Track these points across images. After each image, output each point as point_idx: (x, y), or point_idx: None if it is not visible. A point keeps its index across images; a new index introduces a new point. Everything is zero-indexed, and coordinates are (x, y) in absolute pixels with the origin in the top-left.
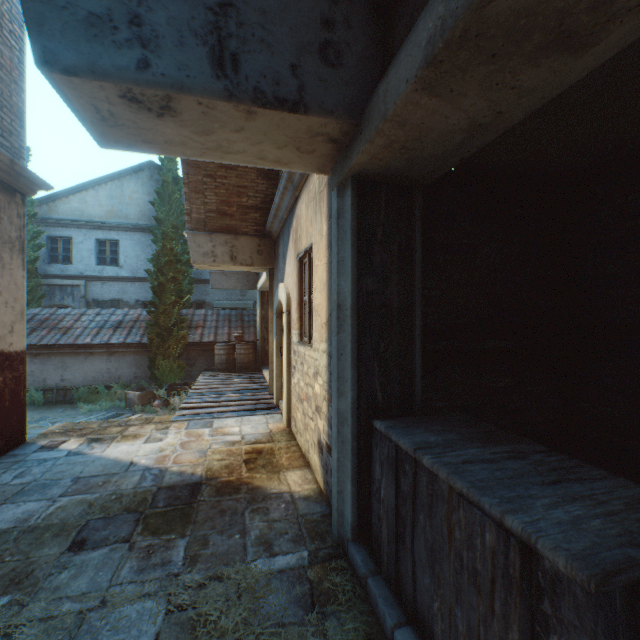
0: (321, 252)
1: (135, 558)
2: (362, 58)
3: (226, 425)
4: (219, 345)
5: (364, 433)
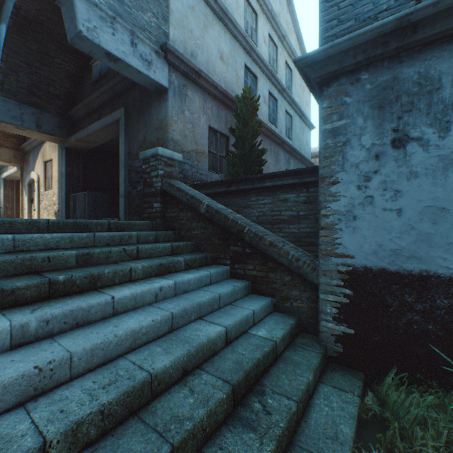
0: (56, 162)
1: None
2: (67, 130)
3: None
4: None
5: (69, 199)
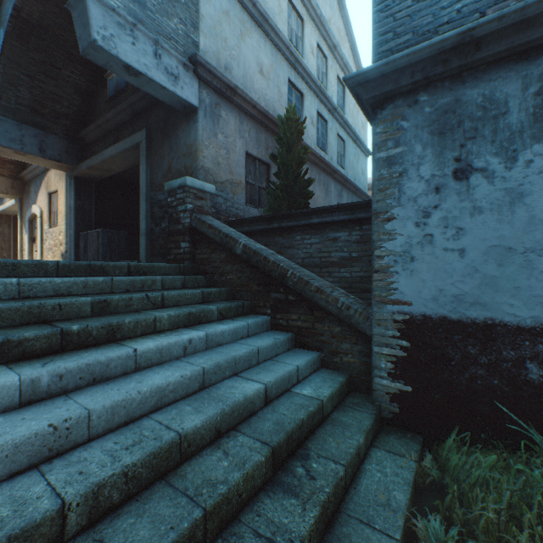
0: (63, 193)
1: None
2: (77, 155)
3: None
4: None
5: (78, 238)
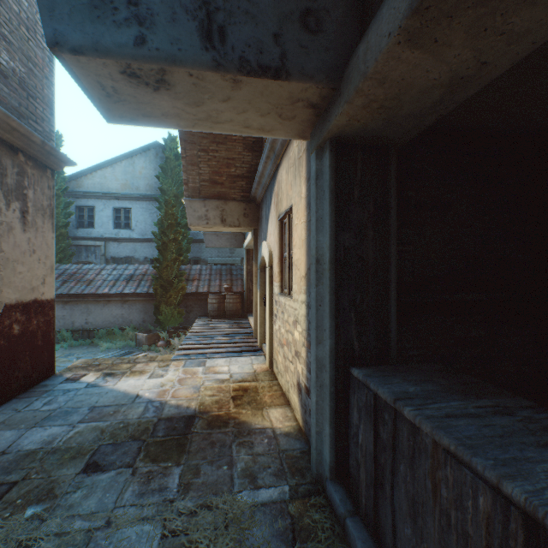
0: (300, 212)
1: (137, 482)
2: (341, 23)
3: (217, 364)
4: (212, 295)
5: (341, 379)
